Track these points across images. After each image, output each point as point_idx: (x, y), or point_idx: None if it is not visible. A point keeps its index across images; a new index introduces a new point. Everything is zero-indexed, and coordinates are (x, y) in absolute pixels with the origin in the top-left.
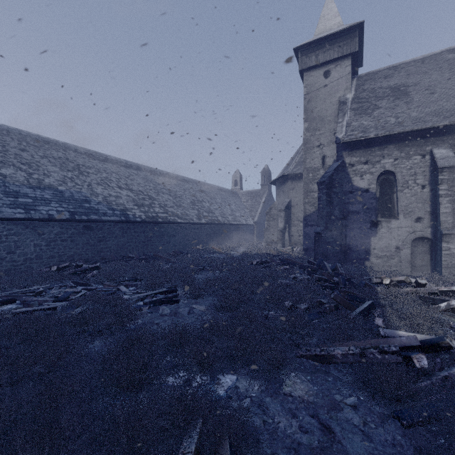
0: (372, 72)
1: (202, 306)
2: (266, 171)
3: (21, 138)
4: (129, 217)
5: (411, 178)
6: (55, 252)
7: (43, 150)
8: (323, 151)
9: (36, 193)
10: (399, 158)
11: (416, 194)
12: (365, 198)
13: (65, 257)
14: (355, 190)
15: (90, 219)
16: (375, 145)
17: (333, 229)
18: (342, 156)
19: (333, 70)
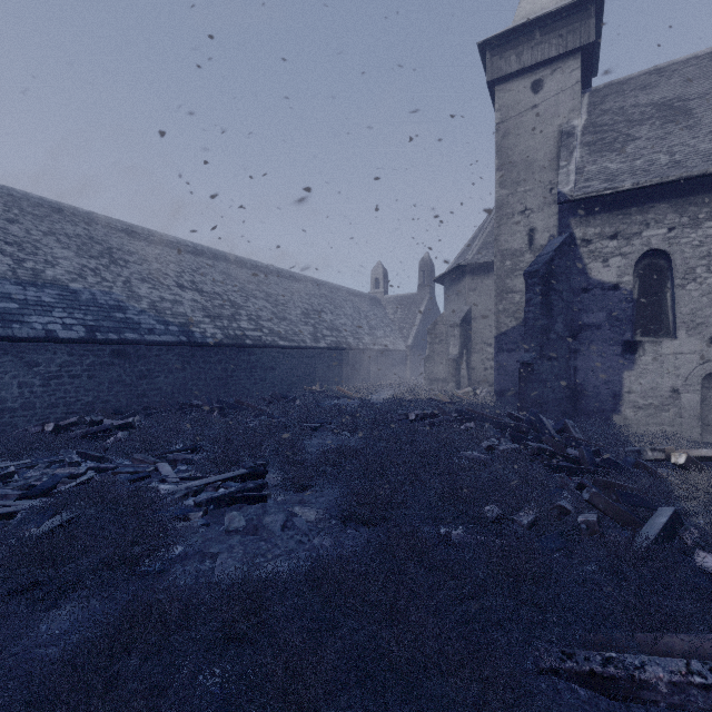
0: (618, 81)
1: (312, 511)
2: (426, 263)
3: (11, 201)
4: (193, 336)
5: (701, 263)
6: (59, 396)
7: (49, 222)
8: (530, 221)
9: (27, 294)
10: (678, 226)
11: (711, 292)
12: (611, 301)
13: (78, 406)
14: (593, 287)
15: (124, 339)
16: (630, 204)
17: (554, 356)
18: (568, 226)
19: (548, 79)
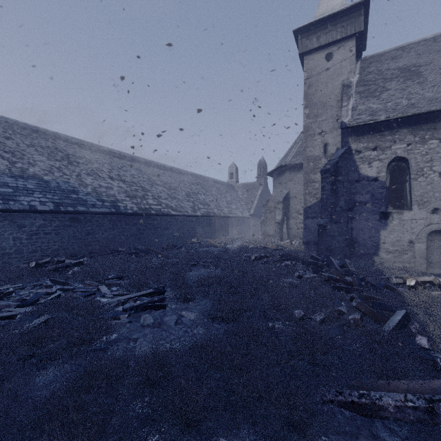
0: (378, 54)
1: (193, 314)
2: (262, 164)
3: (7, 126)
4: (119, 208)
5: (426, 165)
6: (38, 245)
7: (31, 139)
8: (324, 139)
9: (18, 183)
10: (413, 143)
11: (432, 182)
12: (373, 188)
13: (49, 252)
14: (362, 179)
15: (77, 210)
16: (384, 129)
17: (338, 221)
18: (347, 142)
19: (335, 52)
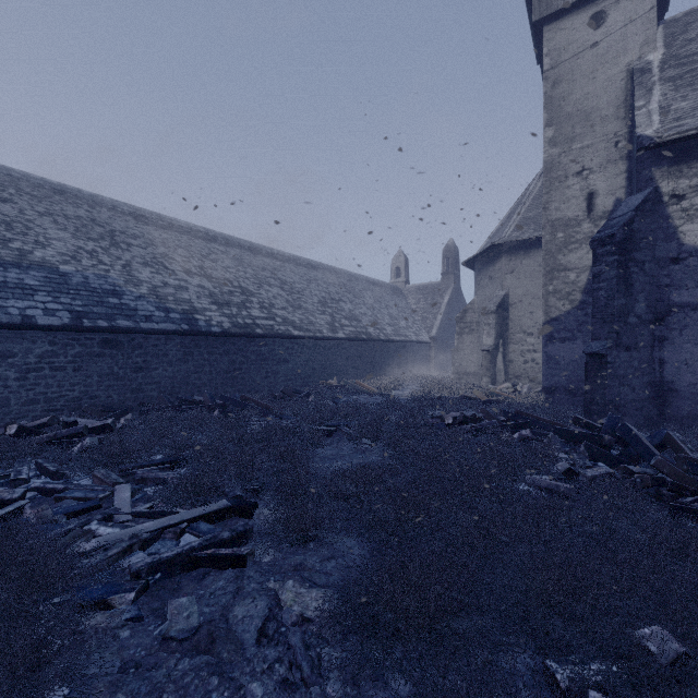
0: None
1: (313, 593)
2: (450, 250)
3: (9, 181)
4: (197, 324)
5: None
6: (39, 391)
7: (48, 203)
8: (588, 183)
9: (8, 275)
10: None
11: None
12: None
13: (62, 403)
14: (687, 256)
15: (115, 326)
16: None
17: (633, 345)
18: (651, 179)
19: (612, 9)
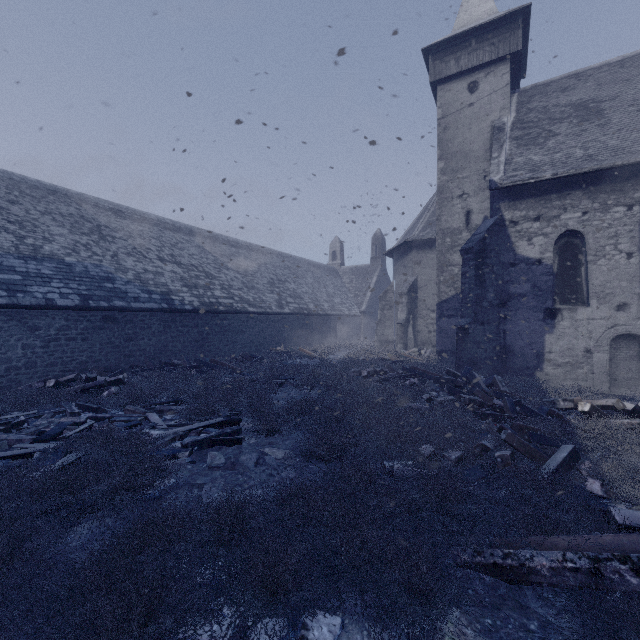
0: (542, 83)
1: (279, 451)
2: (378, 238)
3: (12, 184)
4: (173, 303)
5: (609, 242)
6: (57, 356)
7: (46, 203)
8: (467, 204)
9: (29, 267)
10: (591, 210)
11: (617, 267)
12: (535, 274)
13: (73, 365)
14: (519, 262)
15: (113, 306)
16: (551, 191)
17: (486, 321)
18: (499, 210)
19: (482, 81)
